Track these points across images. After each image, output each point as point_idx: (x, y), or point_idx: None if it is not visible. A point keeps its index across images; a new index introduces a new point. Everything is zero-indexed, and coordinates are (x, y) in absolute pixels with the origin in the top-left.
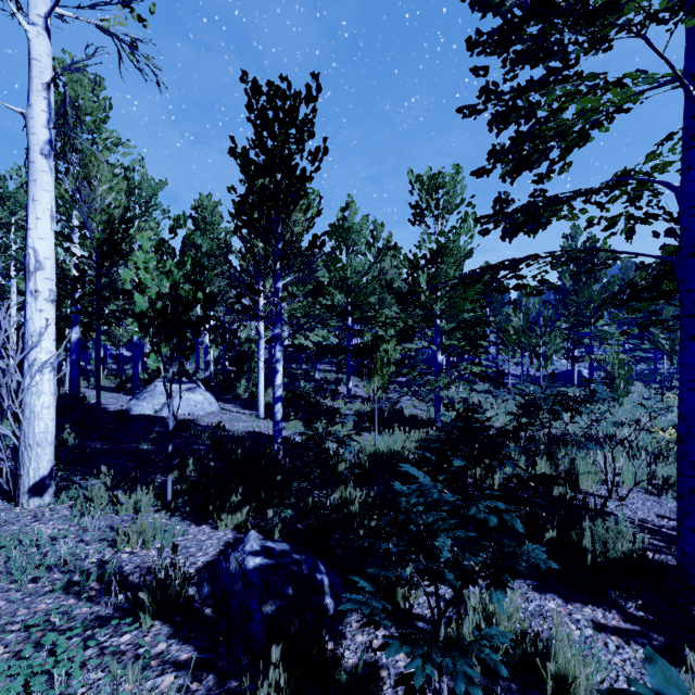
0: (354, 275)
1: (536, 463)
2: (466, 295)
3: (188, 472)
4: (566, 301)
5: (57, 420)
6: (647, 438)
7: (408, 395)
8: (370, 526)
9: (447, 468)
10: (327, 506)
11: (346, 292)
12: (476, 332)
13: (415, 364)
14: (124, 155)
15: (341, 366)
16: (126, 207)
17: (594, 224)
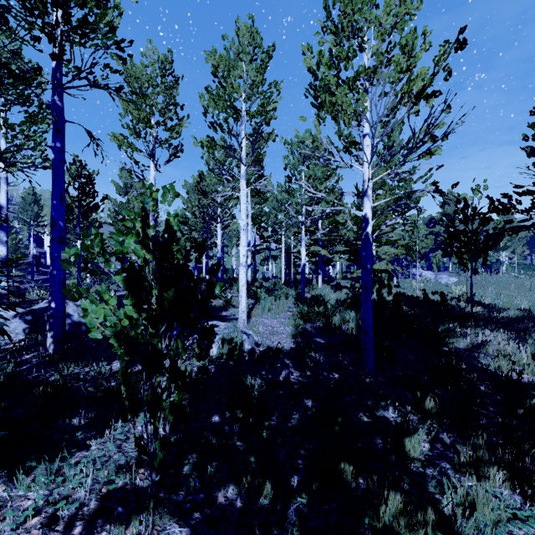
0: None
1: None
2: None
3: None
4: None
5: None
6: None
7: None
8: None
9: None
10: None
11: None
12: None
13: None
14: None
15: None
16: None
17: None
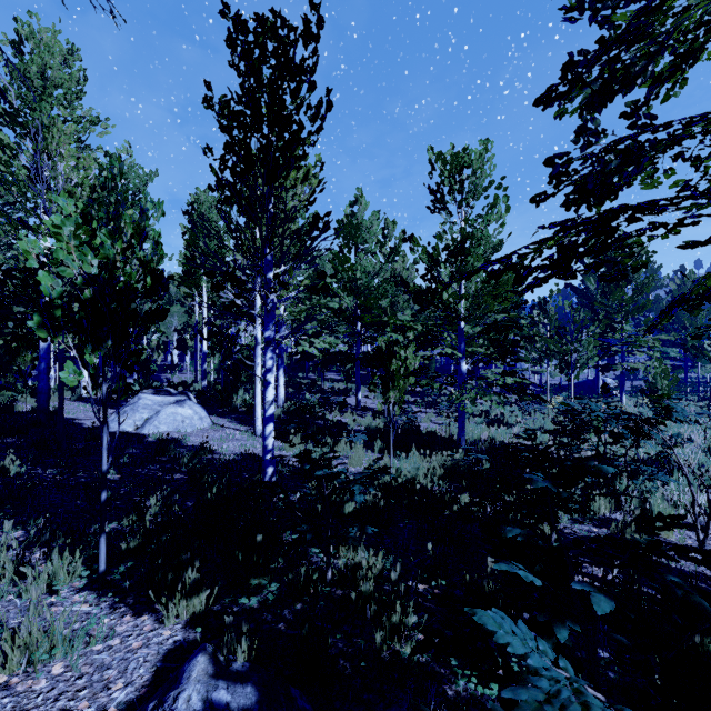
0: (364, 275)
1: (592, 498)
2: (498, 292)
3: (149, 516)
4: (594, 304)
5: (15, 440)
6: (710, 461)
7: (423, 407)
8: (391, 623)
9: (534, 565)
10: (327, 579)
11: (356, 295)
12: (506, 337)
13: (428, 373)
14: (101, 135)
15: (350, 375)
16: (91, 187)
17: (691, 186)
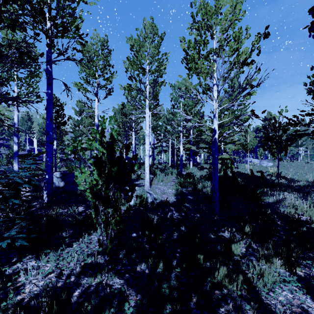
0: None
1: None
2: None
3: None
4: None
5: None
6: None
7: None
8: None
9: None
10: None
11: None
12: None
13: None
14: None
15: None
16: None
17: None
